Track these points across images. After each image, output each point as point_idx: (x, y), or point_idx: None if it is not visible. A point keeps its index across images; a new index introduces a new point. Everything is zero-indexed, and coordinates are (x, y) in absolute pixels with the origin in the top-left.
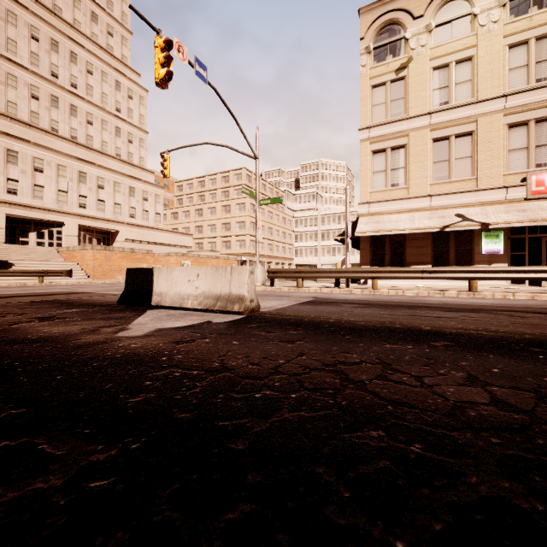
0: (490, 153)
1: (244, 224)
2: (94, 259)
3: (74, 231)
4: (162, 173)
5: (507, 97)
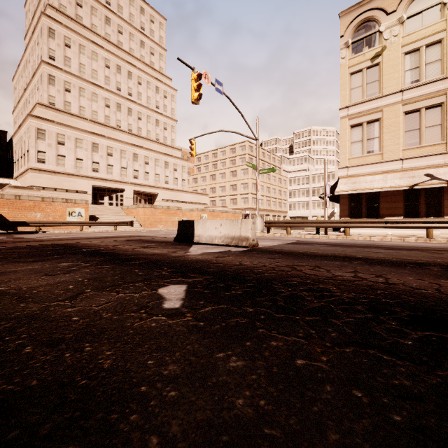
0: None
1: (247, 185)
2: (144, 214)
3: (130, 194)
4: (190, 153)
5: None
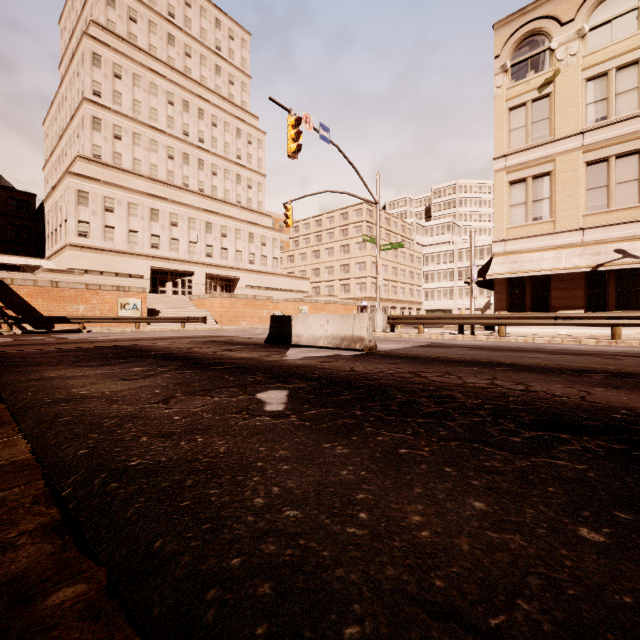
0: None
1: (365, 265)
2: (222, 306)
3: (202, 279)
4: (285, 223)
5: None
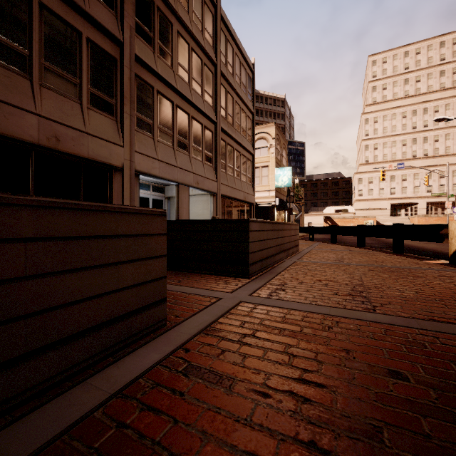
0: None
1: None
2: (418, 222)
3: (423, 206)
4: (425, 184)
5: None
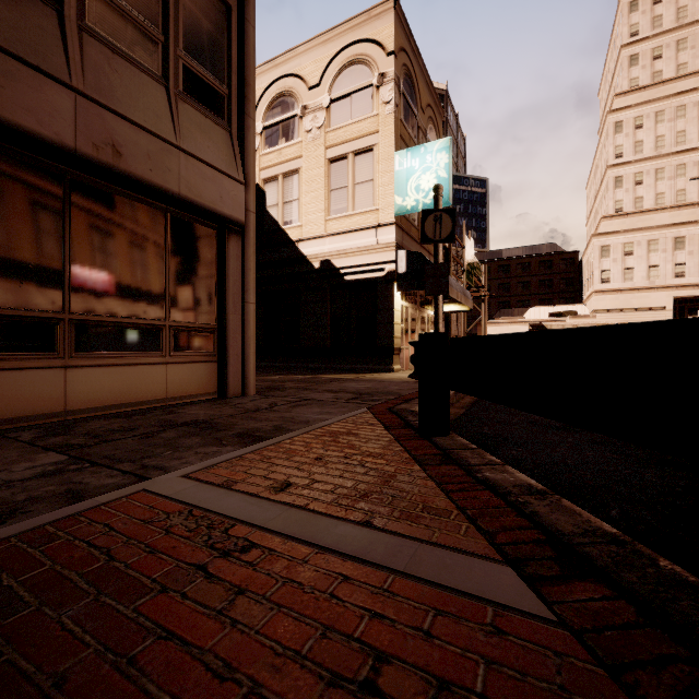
0: None
1: None
2: None
3: None
4: None
5: None
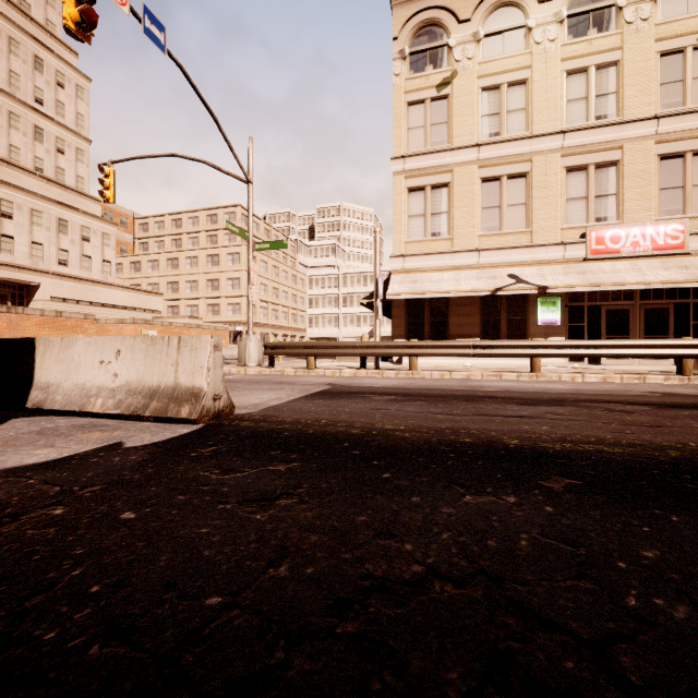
0: (546, 201)
1: (239, 281)
2: None
3: None
4: (102, 194)
5: (565, 134)
